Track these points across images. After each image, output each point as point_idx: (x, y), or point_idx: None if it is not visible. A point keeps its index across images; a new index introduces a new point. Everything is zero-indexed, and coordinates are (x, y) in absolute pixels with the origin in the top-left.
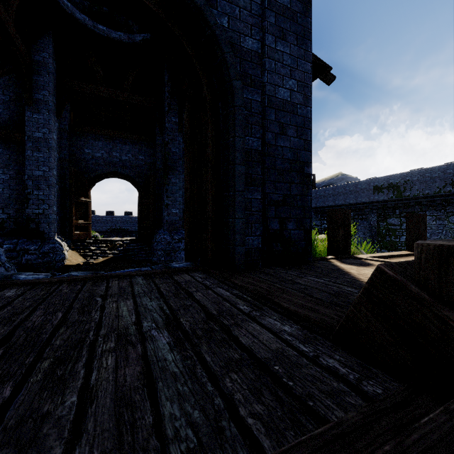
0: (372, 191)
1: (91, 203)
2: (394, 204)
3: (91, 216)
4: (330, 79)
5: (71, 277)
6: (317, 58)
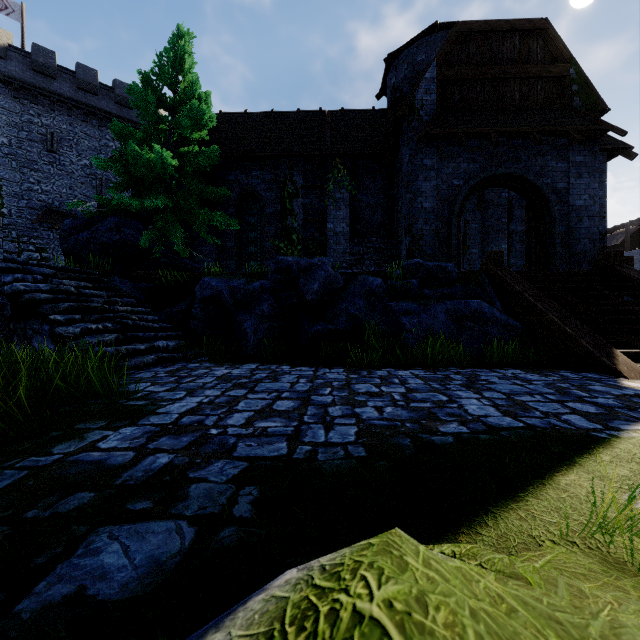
0: None
1: None
2: None
3: None
4: (632, 156)
5: None
6: (619, 141)
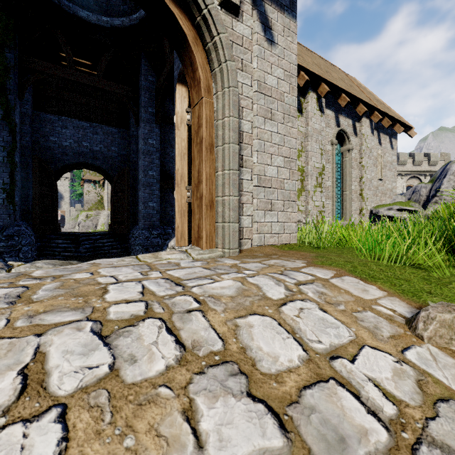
0: None
1: (178, 128)
2: None
3: (178, 171)
4: None
5: (91, 232)
6: None
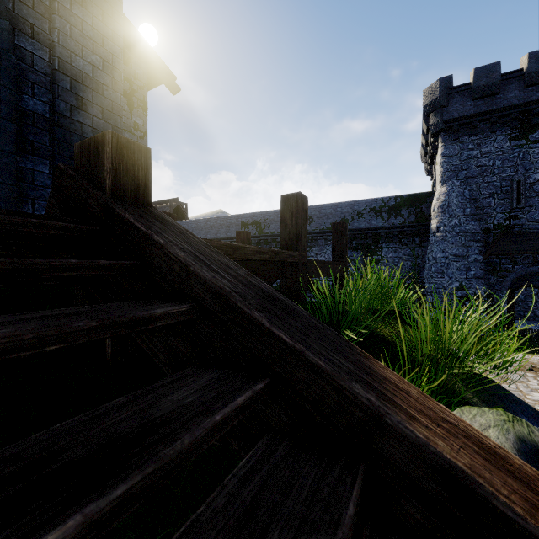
0: (240, 226)
1: None
2: (258, 240)
3: None
4: (175, 88)
5: None
6: (161, 61)
